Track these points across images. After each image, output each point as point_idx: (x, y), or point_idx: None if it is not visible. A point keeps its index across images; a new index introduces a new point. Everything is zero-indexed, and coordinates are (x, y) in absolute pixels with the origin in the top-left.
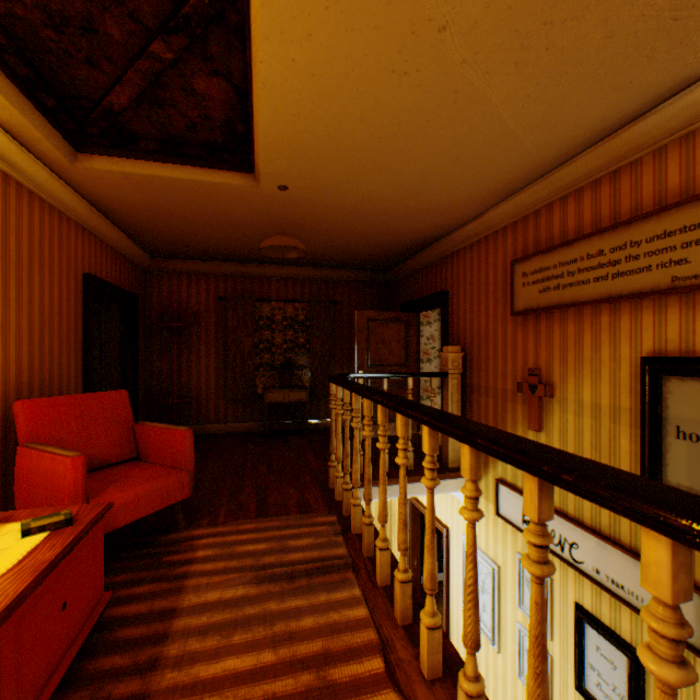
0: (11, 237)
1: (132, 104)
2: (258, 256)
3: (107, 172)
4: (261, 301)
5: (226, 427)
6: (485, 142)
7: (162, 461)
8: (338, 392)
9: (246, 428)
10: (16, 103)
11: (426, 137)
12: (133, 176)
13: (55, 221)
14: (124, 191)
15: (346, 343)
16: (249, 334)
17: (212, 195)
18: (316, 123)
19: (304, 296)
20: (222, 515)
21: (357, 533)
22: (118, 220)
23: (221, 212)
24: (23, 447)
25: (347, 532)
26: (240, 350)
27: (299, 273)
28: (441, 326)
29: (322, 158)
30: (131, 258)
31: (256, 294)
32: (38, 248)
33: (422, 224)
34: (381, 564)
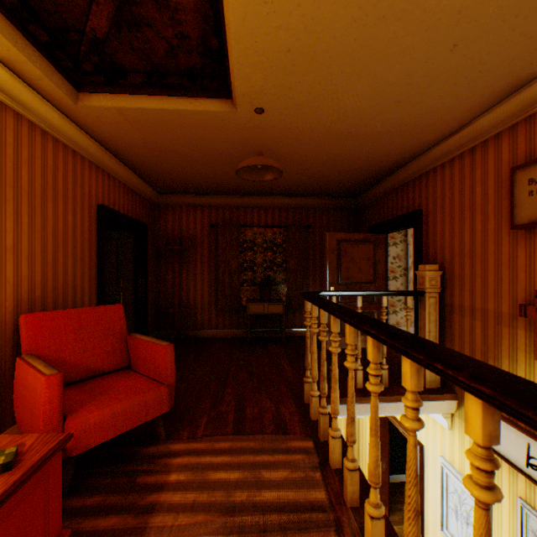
0: (23, 169)
1: (111, 27)
2: (242, 188)
3: (104, 109)
4: (245, 227)
5: (217, 332)
6: (500, 11)
7: (147, 372)
8: (313, 310)
9: (233, 334)
10: (8, 34)
11: (422, 14)
12: (126, 111)
13: (68, 158)
14: (123, 129)
15: (317, 263)
16: (235, 255)
17: (196, 126)
18: (291, 11)
19: (281, 222)
20: (201, 427)
21: (335, 467)
22: (126, 160)
23: (206, 145)
24: (19, 359)
25: (324, 464)
26: (227, 268)
27: (276, 203)
28: (414, 245)
29: (297, 65)
30: (141, 194)
31: (241, 221)
32: (52, 181)
33: (397, 143)
34: (372, 536)
